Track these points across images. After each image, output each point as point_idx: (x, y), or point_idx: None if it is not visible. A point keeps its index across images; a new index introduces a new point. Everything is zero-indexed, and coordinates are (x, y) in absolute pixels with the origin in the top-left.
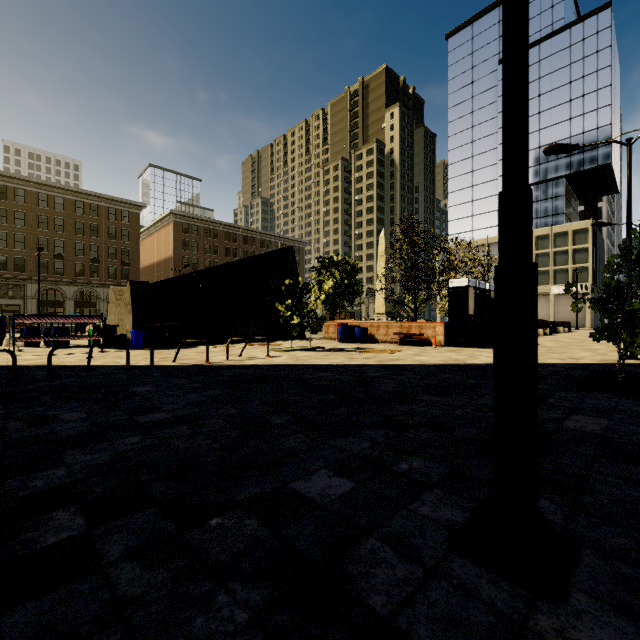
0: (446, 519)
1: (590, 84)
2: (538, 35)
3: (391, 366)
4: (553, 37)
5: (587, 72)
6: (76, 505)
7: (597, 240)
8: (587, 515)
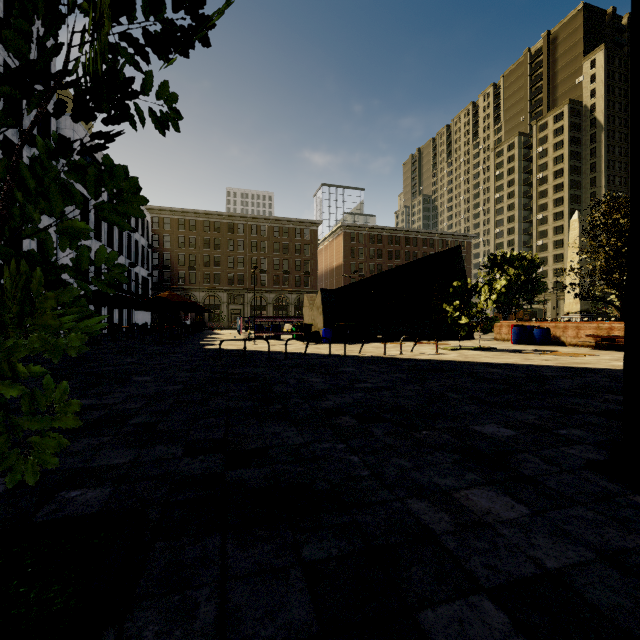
0: (588, 457)
1: None
2: None
3: (575, 368)
4: None
5: None
6: (349, 415)
7: None
8: None
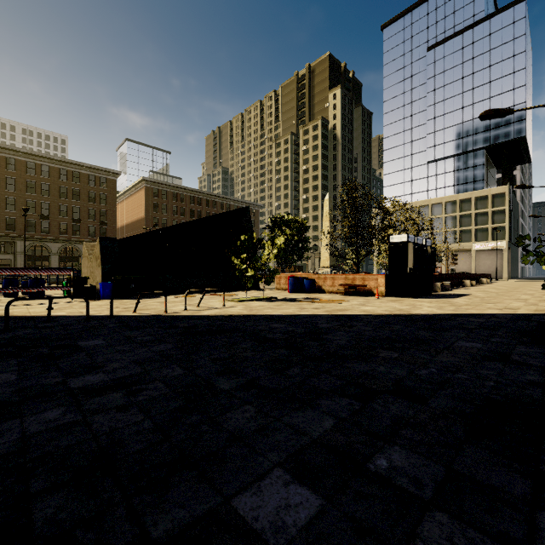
0: None
1: (507, 67)
2: (461, 25)
3: (340, 316)
4: (475, 27)
5: (504, 57)
6: None
7: (513, 203)
8: None
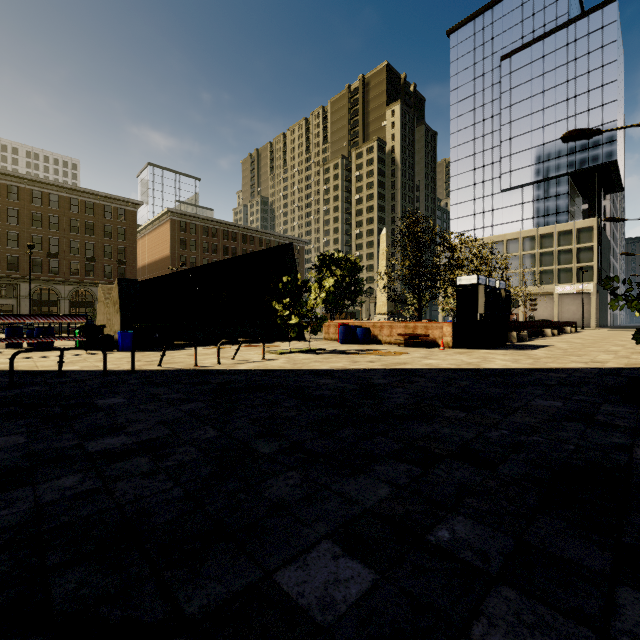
0: None
1: (595, 80)
2: (542, 30)
3: (399, 371)
4: (557, 32)
5: (592, 67)
6: None
7: (602, 239)
8: None
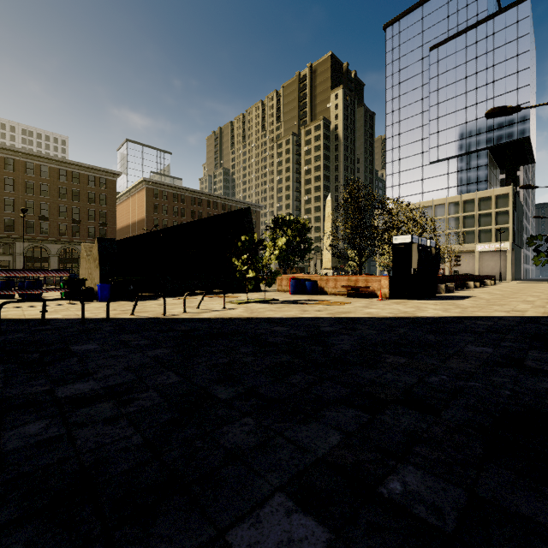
0: None
1: (511, 67)
2: (465, 25)
3: (344, 319)
4: (478, 26)
5: (508, 57)
6: None
7: (516, 204)
8: None
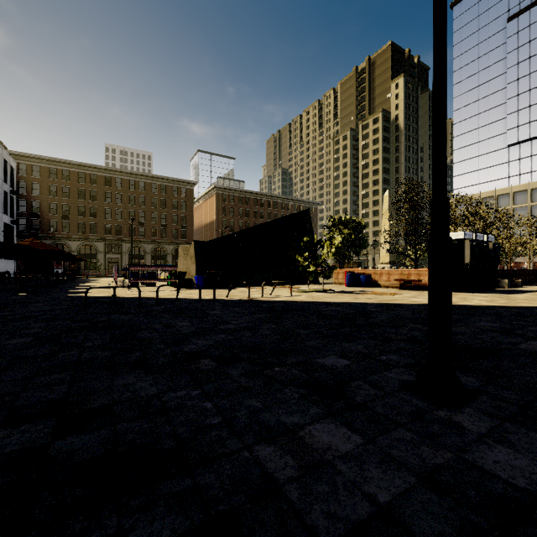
0: (403, 379)
1: None
2: None
3: (388, 304)
4: None
5: None
6: (209, 358)
7: None
8: (496, 385)
